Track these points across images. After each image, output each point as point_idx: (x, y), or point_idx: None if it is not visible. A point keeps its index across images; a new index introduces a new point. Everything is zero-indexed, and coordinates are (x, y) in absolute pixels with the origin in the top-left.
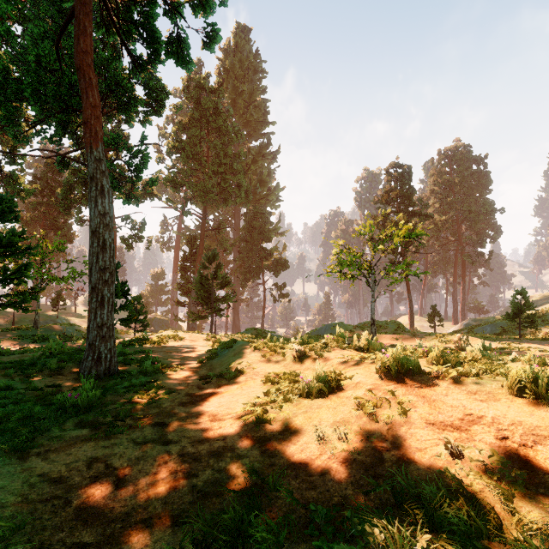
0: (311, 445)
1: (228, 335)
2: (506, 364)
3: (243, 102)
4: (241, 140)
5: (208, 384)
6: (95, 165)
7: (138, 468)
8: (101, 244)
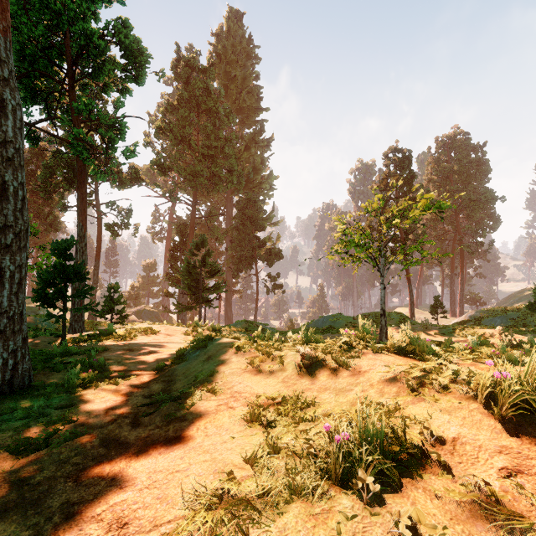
0: None
1: (213, 328)
2: None
3: (235, 88)
4: (233, 123)
5: (151, 415)
6: None
7: None
8: None
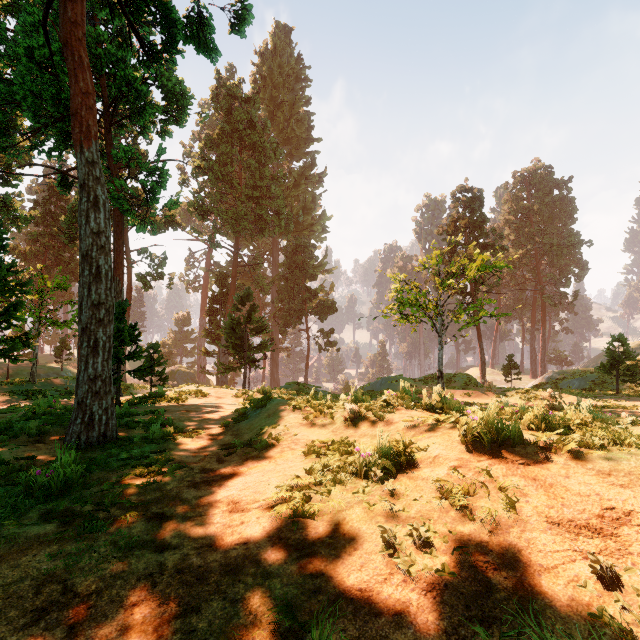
0: (376, 557)
1: (263, 391)
2: (628, 428)
3: (282, 115)
4: (280, 159)
5: (231, 456)
6: (87, 170)
7: (111, 595)
8: (94, 272)
